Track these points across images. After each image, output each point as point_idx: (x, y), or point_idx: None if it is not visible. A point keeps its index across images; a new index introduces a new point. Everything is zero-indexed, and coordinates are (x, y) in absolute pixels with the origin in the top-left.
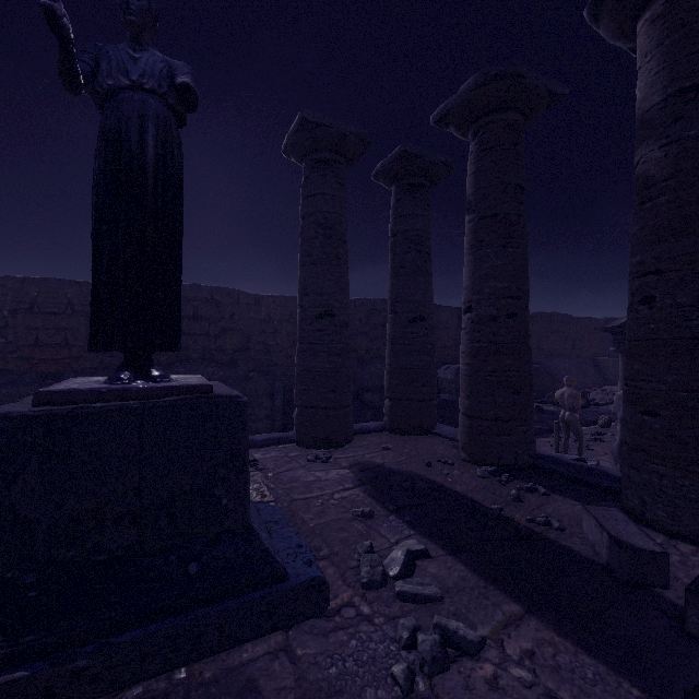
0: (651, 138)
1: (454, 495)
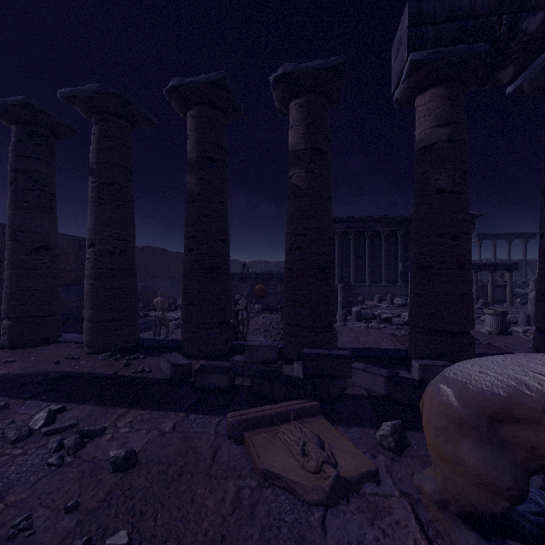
0: (192, 172)
1: (82, 374)
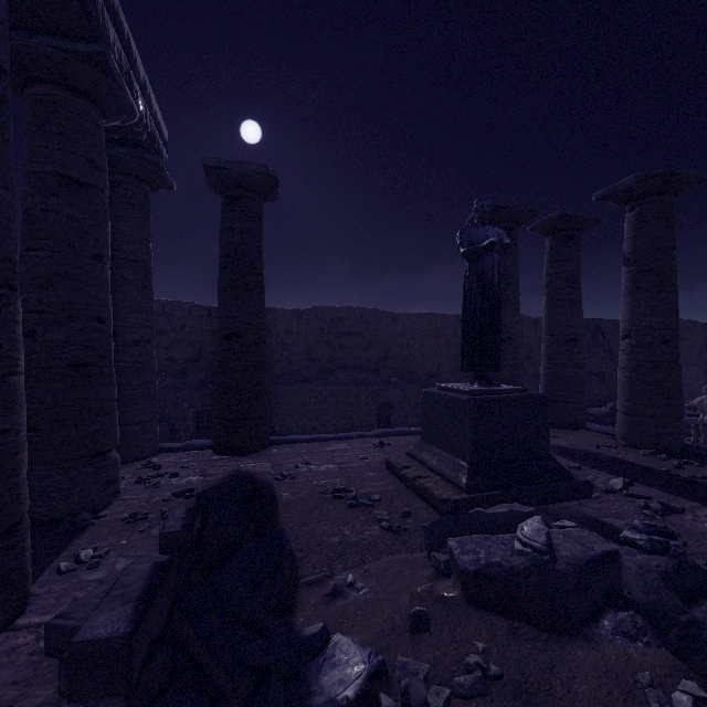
0: None
1: (630, 463)
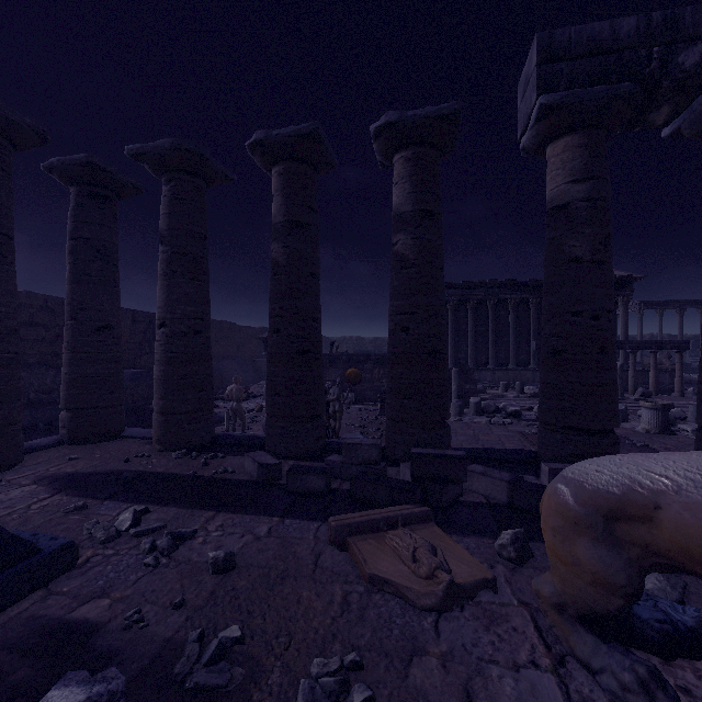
0: (279, 240)
1: (158, 474)
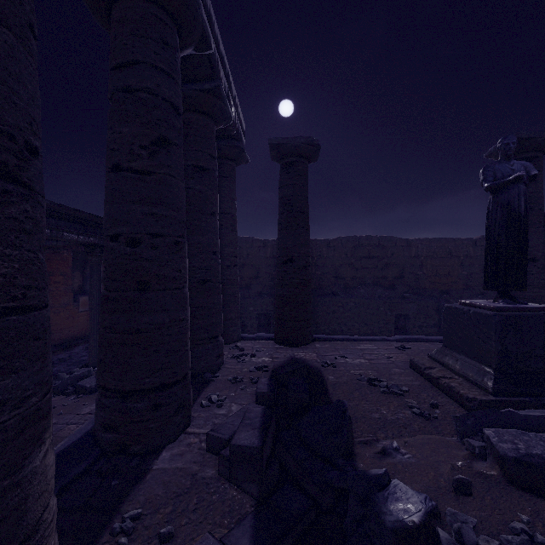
0: None
1: None
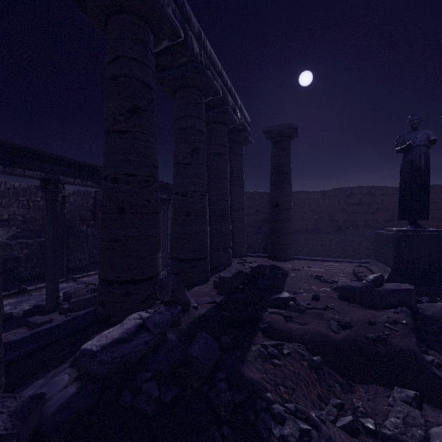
0: None
1: None
